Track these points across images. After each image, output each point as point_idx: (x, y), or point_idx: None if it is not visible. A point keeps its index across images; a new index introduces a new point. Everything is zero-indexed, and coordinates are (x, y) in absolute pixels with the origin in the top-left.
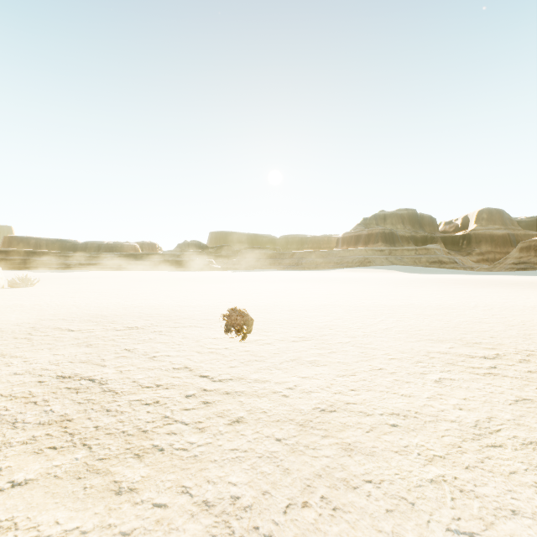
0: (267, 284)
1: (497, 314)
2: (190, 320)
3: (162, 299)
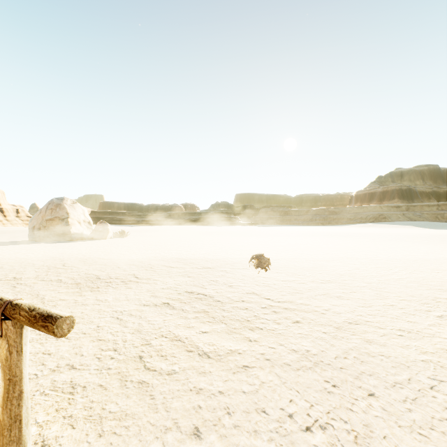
0: (287, 238)
1: None
2: (240, 264)
3: (213, 249)
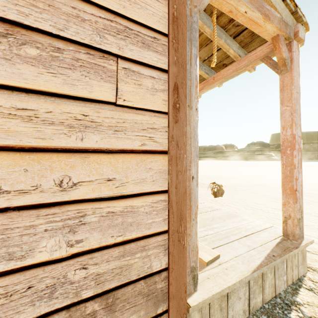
0: None
1: None
2: (229, 178)
3: (225, 173)
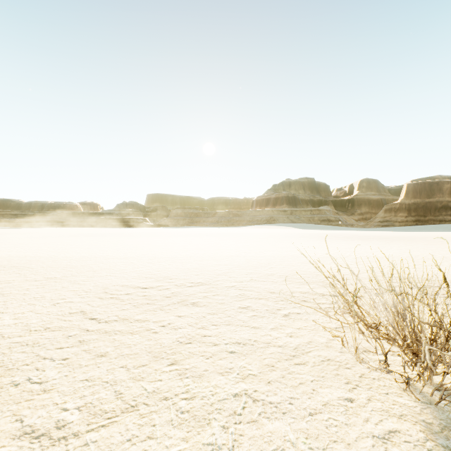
0: (159, 238)
1: (258, 259)
2: None
3: (24, 251)
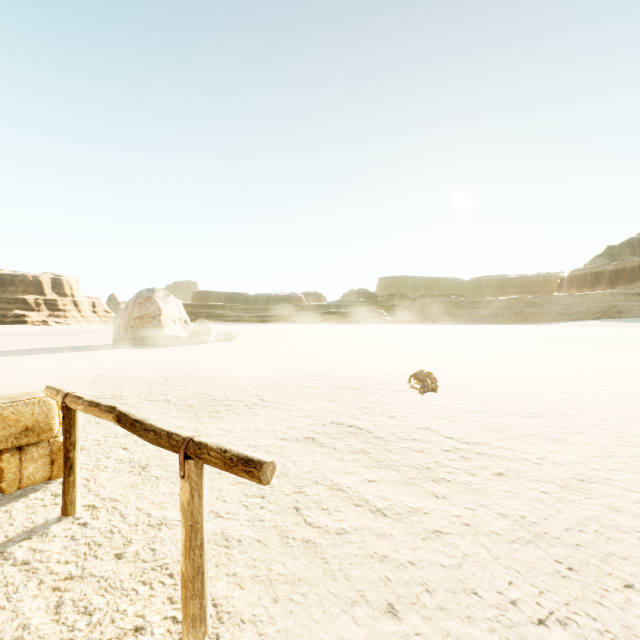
0: (461, 344)
1: None
2: (399, 384)
3: (355, 360)
